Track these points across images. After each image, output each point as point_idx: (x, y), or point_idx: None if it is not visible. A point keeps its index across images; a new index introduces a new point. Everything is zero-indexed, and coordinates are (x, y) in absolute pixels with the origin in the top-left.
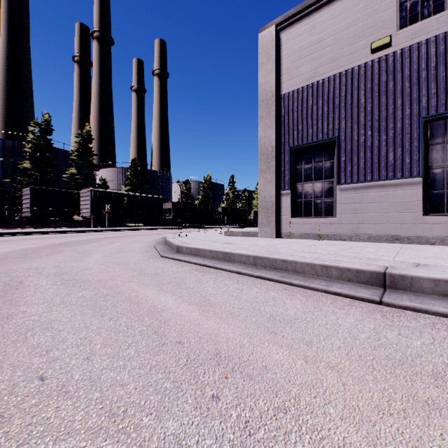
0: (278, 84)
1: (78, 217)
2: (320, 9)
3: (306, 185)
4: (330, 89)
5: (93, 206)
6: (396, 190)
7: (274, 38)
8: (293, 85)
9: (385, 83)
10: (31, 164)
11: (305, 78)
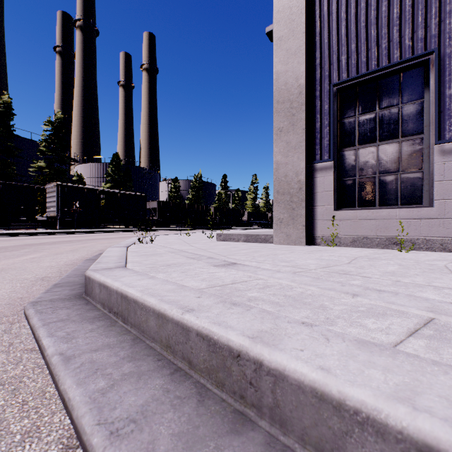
0: None
1: (41, 216)
2: None
3: (363, 151)
4: None
5: (60, 203)
6: None
7: None
8: None
9: None
10: None
11: None
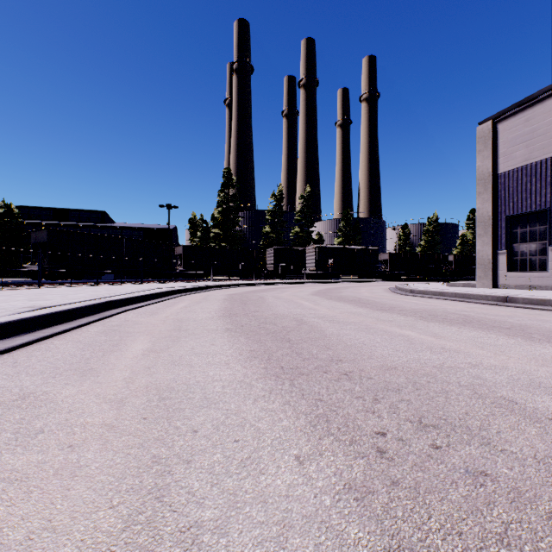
0: (495, 165)
1: (305, 270)
2: (533, 106)
3: (521, 246)
4: (541, 170)
5: (317, 260)
6: None
7: (490, 131)
8: (509, 166)
9: None
10: (270, 228)
11: (519, 160)
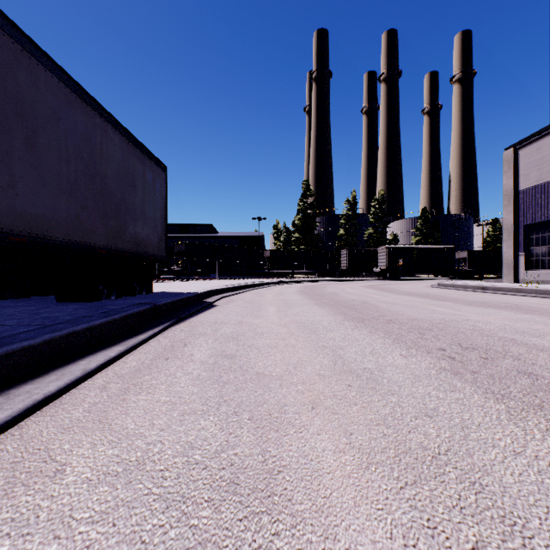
0: (516, 183)
1: (376, 269)
2: (542, 138)
3: (535, 249)
4: (548, 189)
5: (388, 260)
6: None
7: (512, 156)
8: (526, 185)
9: None
10: (344, 231)
11: (533, 181)
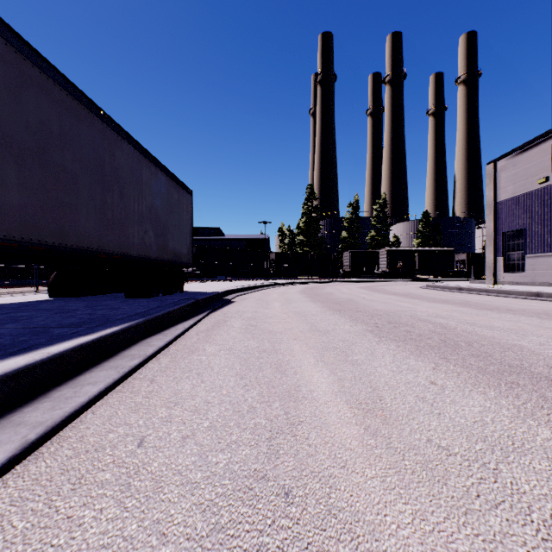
0: (496, 195)
1: (377, 271)
2: (517, 155)
3: (512, 254)
4: (521, 201)
5: (388, 262)
6: (550, 258)
7: (492, 170)
8: (504, 196)
9: (546, 201)
10: (347, 234)
11: (510, 193)
